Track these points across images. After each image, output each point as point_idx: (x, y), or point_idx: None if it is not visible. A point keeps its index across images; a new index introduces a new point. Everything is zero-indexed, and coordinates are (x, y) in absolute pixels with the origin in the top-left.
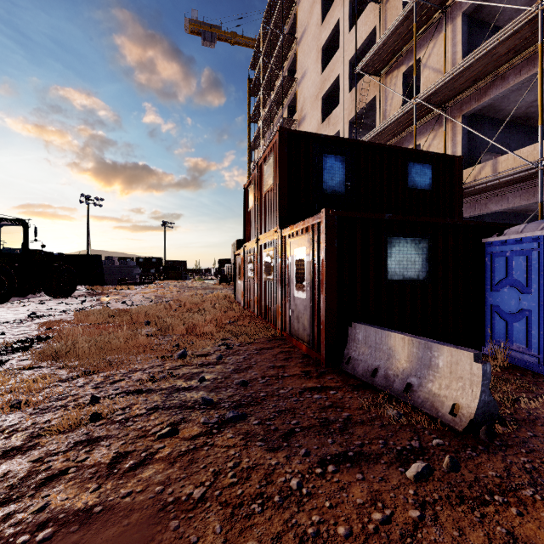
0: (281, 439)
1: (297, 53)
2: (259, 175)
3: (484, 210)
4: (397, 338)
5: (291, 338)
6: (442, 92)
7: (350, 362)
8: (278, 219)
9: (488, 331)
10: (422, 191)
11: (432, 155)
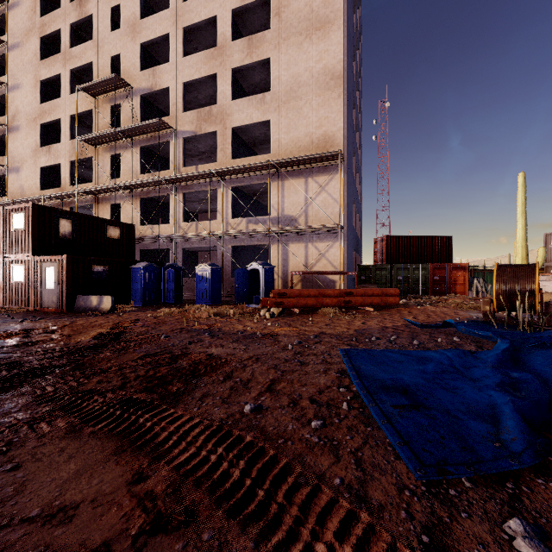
0: (59, 318)
1: (6, 59)
2: (6, 215)
3: (149, 248)
4: (94, 297)
5: (44, 309)
6: (129, 185)
7: (77, 308)
8: (31, 250)
9: (131, 298)
10: (115, 239)
11: (120, 223)
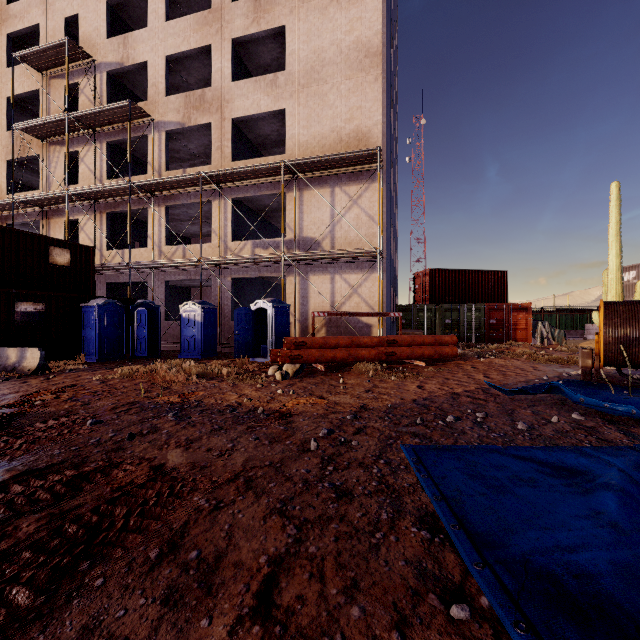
0: None
1: None
2: None
3: (118, 280)
4: (11, 350)
5: None
6: (89, 194)
7: None
8: None
9: (83, 349)
10: (62, 267)
11: (71, 243)
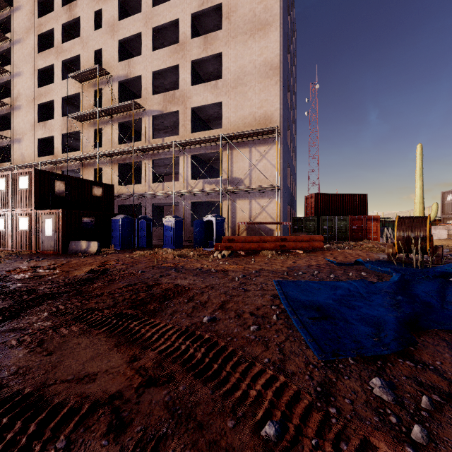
0: (57, 259)
1: (10, 52)
2: (13, 178)
3: (125, 203)
4: (83, 242)
5: (44, 251)
6: (109, 154)
7: (70, 251)
8: (34, 205)
9: (112, 243)
10: (98, 197)
11: (102, 183)
